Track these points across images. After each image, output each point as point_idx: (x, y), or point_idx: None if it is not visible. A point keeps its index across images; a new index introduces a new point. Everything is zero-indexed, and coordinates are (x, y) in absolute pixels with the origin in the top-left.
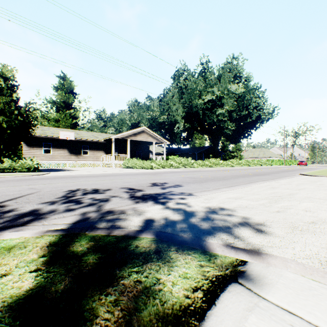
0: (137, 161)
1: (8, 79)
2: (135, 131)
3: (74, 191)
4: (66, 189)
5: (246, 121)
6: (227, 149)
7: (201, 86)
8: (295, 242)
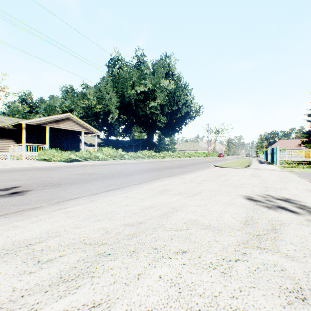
0: (56, 152)
1: None
2: (57, 117)
3: None
4: None
5: (176, 116)
6: (163, 142)
7: (136, 78)
8: None
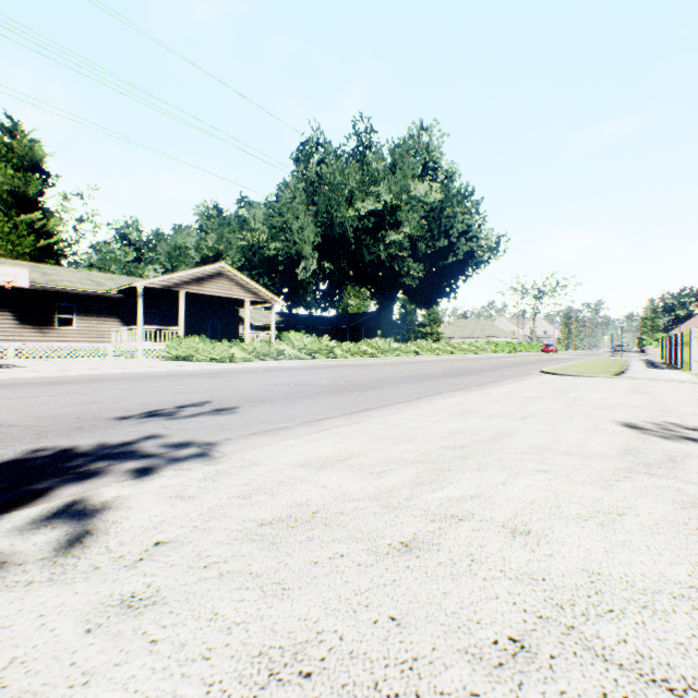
0: (201, 343)
1: None
2: (200, 273)
3: None
4: None
5: (445, 262)
6: (412, 319)
7: (356, 181)
8: None
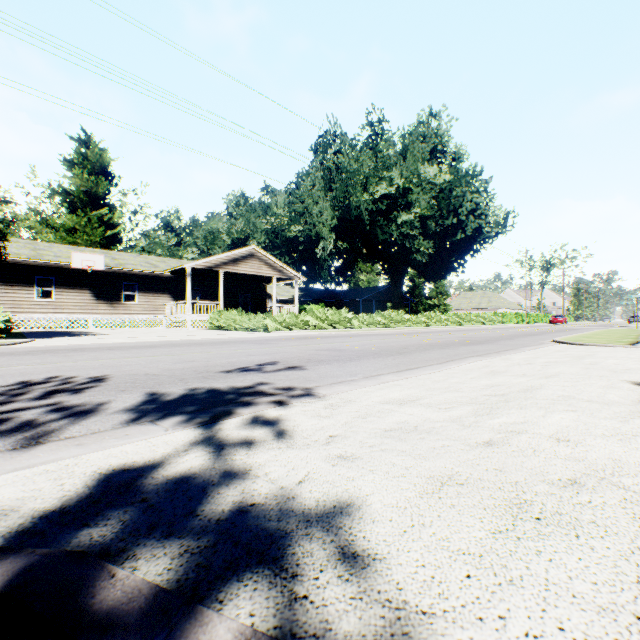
0: (238, 315)
1: None
2: (235, 254)
3: (28, 386)
4: (17, 381)
5: (454, 239)
6: (420, 292)
7: (369, 167)
8: (513, 586)
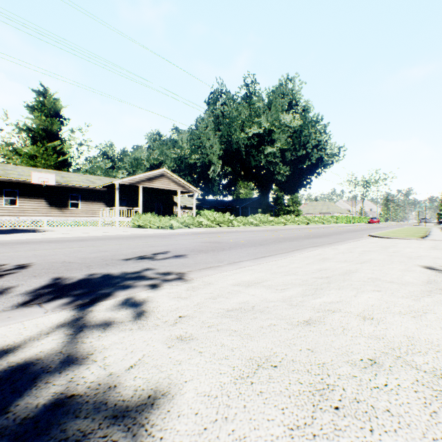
0: (152, 217)
1: None
2: (151, 175)
3: None
4: None
5: (303, 165)
6: (281, 202)
7: (245, 115)
8: None
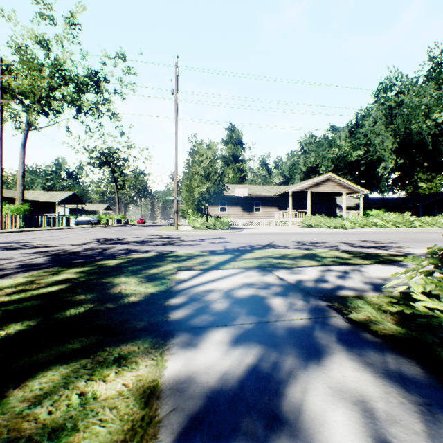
0: (322, 218)
1: (214, 152)
2: (317, 180)
3: (299, 242)
4: (289, 240)
5: None
6: None
7: (430, 95)
8: None
